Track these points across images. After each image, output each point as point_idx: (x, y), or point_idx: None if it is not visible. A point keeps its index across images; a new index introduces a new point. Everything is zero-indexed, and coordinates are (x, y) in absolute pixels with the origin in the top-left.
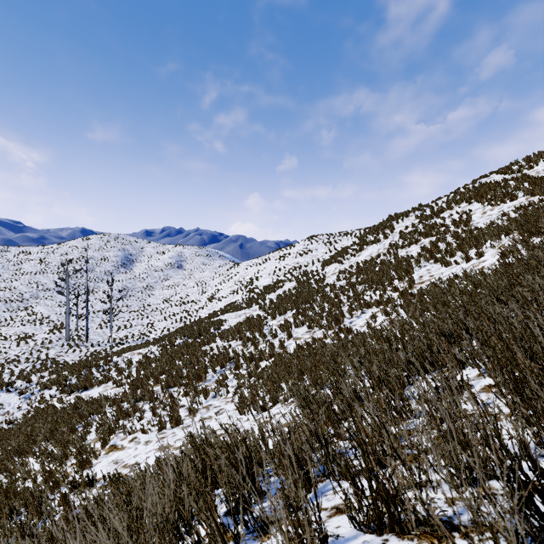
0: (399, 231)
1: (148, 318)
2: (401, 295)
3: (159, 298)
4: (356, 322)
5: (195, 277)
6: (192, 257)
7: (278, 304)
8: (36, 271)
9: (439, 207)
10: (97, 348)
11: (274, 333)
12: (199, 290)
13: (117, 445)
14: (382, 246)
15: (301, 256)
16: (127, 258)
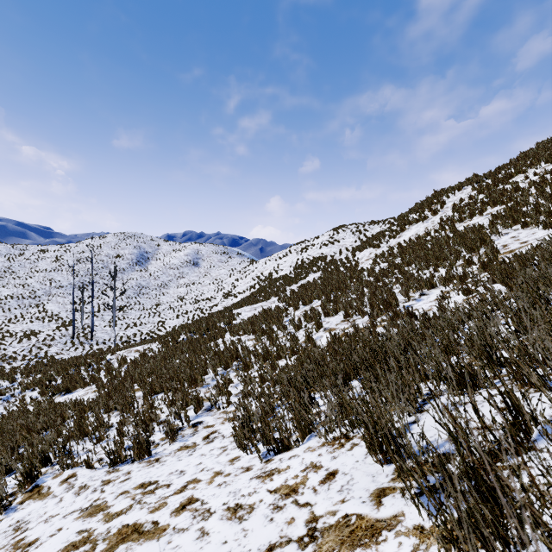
0: (453, 205)
1: (160, 316)
2: (483, 267)
3: (173, 297)
4: (416, 306)
5: (211, 275)
6: (209, 254)
7: (301, 293)
8: (51, 269)
9: (503, 174)
10: (101, 347)
11: (298, 323)
12: (215, 288)
13: (43, 487)
14: (430, 224)
15: (326, 246)
16: (143, 256)
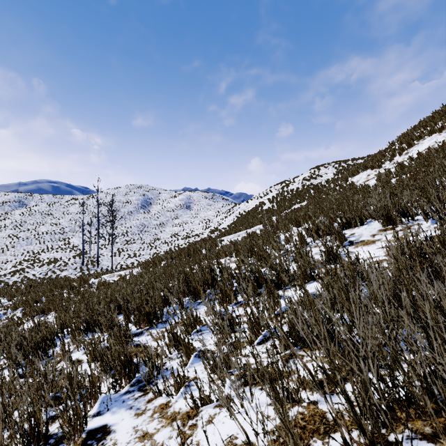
0: None
1: (156, 249)
2: None
3: (169, 234)
4: None
5: (200, 216)
6: (199, 199)
7: (291, 215)
8: (78, 212)
9: None
10: None
11: (301, 237)
12: (203, 226)
13: None
14: None
15: (308, 181)
16: (146, 201)
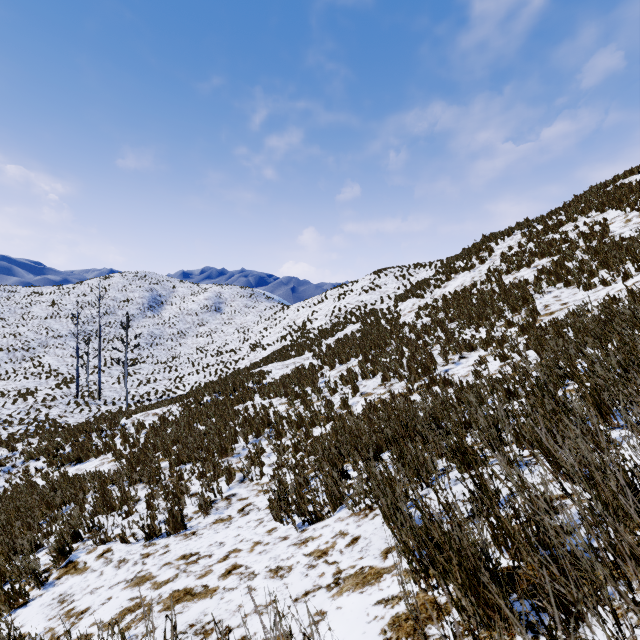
0: (501, 253)
1: (177, 371)
2: (522, 331)
3: (192, 347)
4: (454, 370)
5: (235, 322)
6: (233, 298)
7: (338, 350)
8: (48, 315)
9: (554, 221)
10: (110, 408)
11: (333, 387)
12: (240, 337)
13: (78, 563)
14: (477, 274)
15: (366, 292)
16: (156, 300)
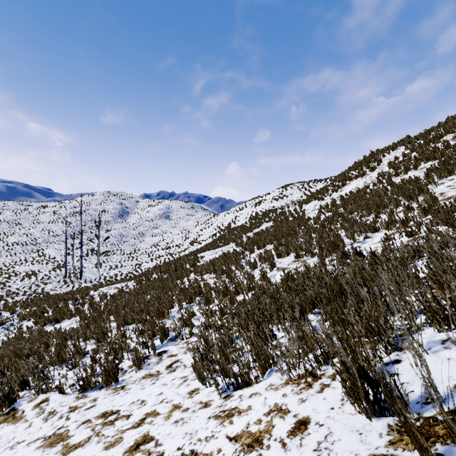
0: (388, 162)
1: (137, 260)
2: (424, 212)
3: (148, 244)
4: (361, 247)
5: (180, 226)
6: (178, 209)
7: (256, 239)
8: (50, 221)
9: (433, 135)
10: (88, 285)
11: (253, 264)
12: (183, 236)
13: (18, 411)
14: (368, 179)
15: (276, 200)
16: (124, 210)
